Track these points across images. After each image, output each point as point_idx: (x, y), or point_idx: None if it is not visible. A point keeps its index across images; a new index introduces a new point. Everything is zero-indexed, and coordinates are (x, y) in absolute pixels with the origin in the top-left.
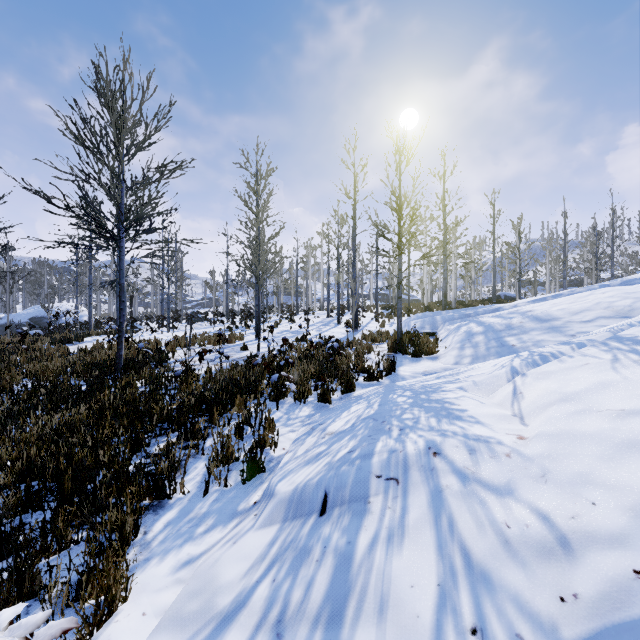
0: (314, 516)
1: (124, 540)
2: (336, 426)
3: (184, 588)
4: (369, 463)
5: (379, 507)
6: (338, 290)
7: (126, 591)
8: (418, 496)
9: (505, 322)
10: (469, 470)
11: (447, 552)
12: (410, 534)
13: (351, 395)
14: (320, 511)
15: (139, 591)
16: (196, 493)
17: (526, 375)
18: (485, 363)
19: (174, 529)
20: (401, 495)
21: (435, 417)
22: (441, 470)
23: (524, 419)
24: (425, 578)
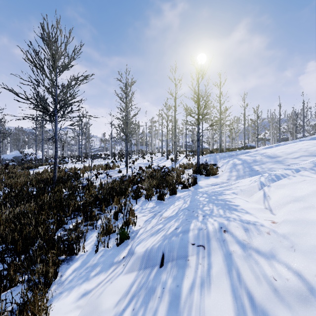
0: (156, 267)
1: (48, 282)
2: (167, 213)
3: (81, 312)
4: (187, 236)
5: (194, 263)
6: (167, 142)
7: (46, 315)
8: (217, 257)
9: (252, 158)
10: (246, 241)
11: (238, 295)
12: (214, 282)
13: (174, 196)
14: (160, 264)
15: (54, 314)
16: (91, 251)
17: (270, 186)
18: (245, 179)
19: (77, 273)
20: (207, 256)
21: (222, 209)
22: (229, 241)
23: (272, 211)
24: (226, 313)
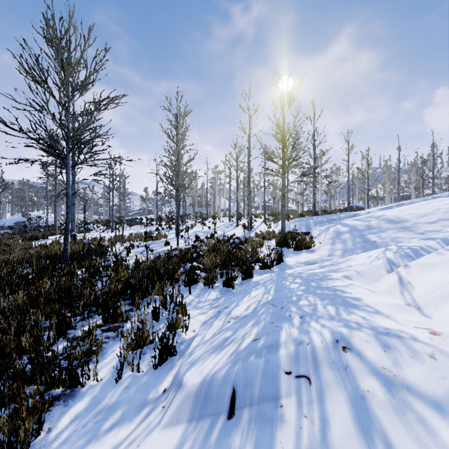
0: (222, 418)
1: (18, 447)
2: (239, 310)
3: None
4: (276, 356)
5: (293, 414)
6: (237, 201)
7: None
8: (337, 403)
9: (365, 224)
10: (390, 372)
11: None
12: None
13: (250, 281)
14: (228, 411)
15: None
16: (109, 379)
17: (409, 266)
18: (359, 255)
19: (80, 425)
20: (316, 399)
21: (331, 305)
22: (356, 369)
23: (422, 309)
24: None
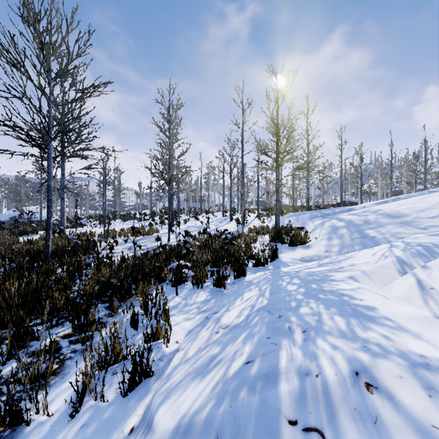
0: None
1: None
2: (230, 317)
3: None
4: (276, 393)
5: None
6: (230, 196)
7: None
8: None
9: (362, 218)
10: None
11: None
12: None
13: (243, 280)
14: None
15: None
16: (64, 413)
17: (429, 267)
18: (361, 252)
19: None
20: None
21: (340, 315)
22: (392, 426)
23: None
24: None
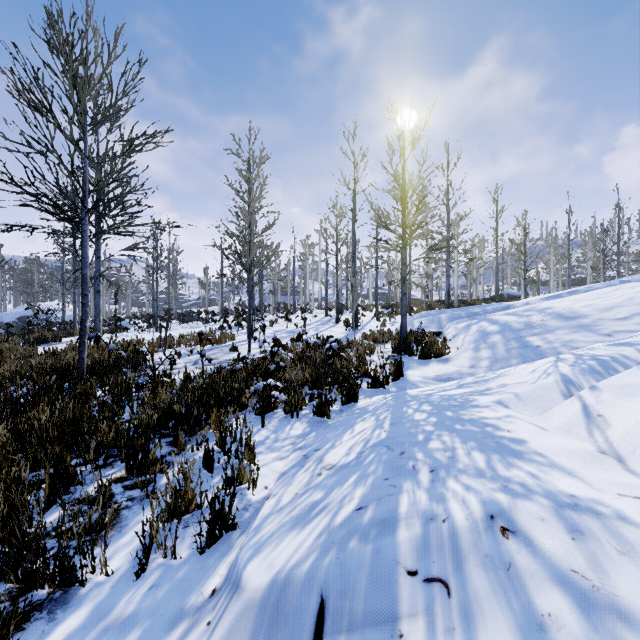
0: None
1: None
2: (337, 455)
3: None
4: (393, 542)
5: None
6: (337, 287)
7: None
8: (496, 636)
9: (523, 320)
10: (585, 580)
11: None
12: None
13: (354, 406)
14: None
15: None
16: (126, 572)
17: (599, 389)
18: (517, 368)
19: None
20: (460, 626)
21: (479, 451)
22: (527, 572)
23: (626, 461)
24: None
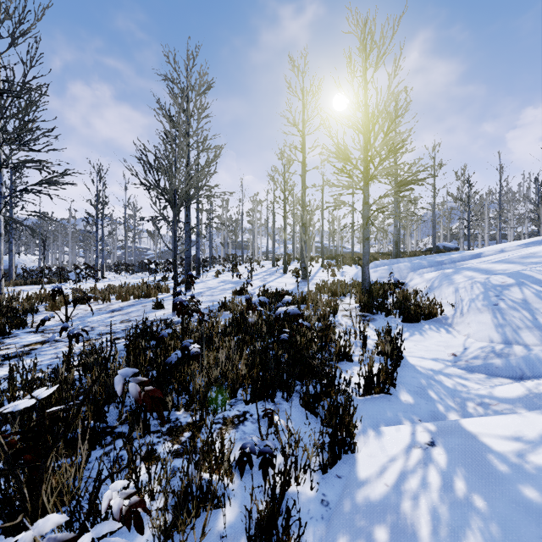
0: None
1: None
2: None
3: None
4: None
5: None
6: (284, 237)
7: None
8: None
9: None
10: None
11: None
12: None
13: (353, 480)
14: None
15: None
16: None
17: None
18: None
19: None
20: None
21: None
22: None
23: None
24: None
